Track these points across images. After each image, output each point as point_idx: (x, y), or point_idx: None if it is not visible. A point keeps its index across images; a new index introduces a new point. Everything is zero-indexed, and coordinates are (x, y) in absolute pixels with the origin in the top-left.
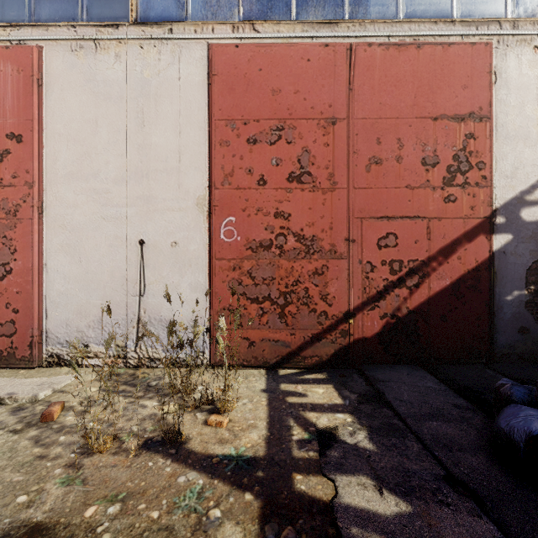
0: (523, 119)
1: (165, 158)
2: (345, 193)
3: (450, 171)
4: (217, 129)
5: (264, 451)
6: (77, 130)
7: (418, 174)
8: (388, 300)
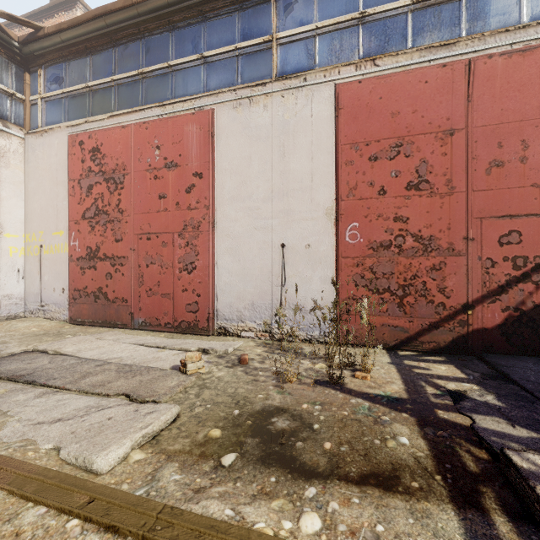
0: None
1: (300, 179)
2: (463, 196)
3: None
4: (343, 152)
5: (406, 396)
6: (237, 165)
7: None
8: (511, 294)
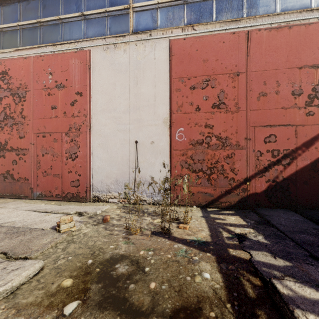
0: None
1: (147, 99)
2: (244, 113)
3: (310, 98)
4: (174, 83)
5: (210, 240)
6: (106, 88)
7: (289, 100)
8: (271, 172)
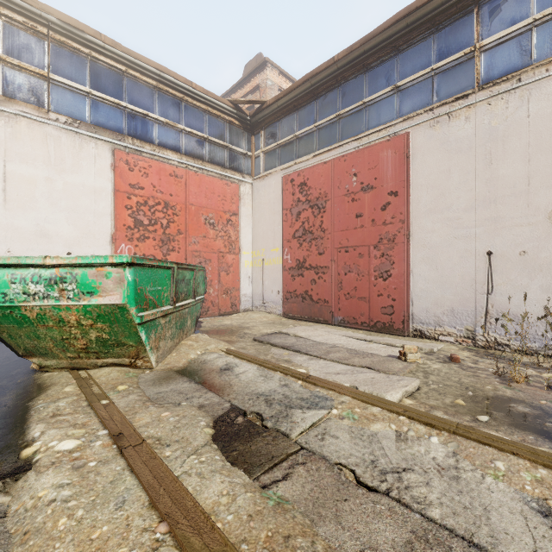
0: None
1: (512, 185)
2: None
3: None
4: None
5: None
6: (434, 180)
7: None
8: None
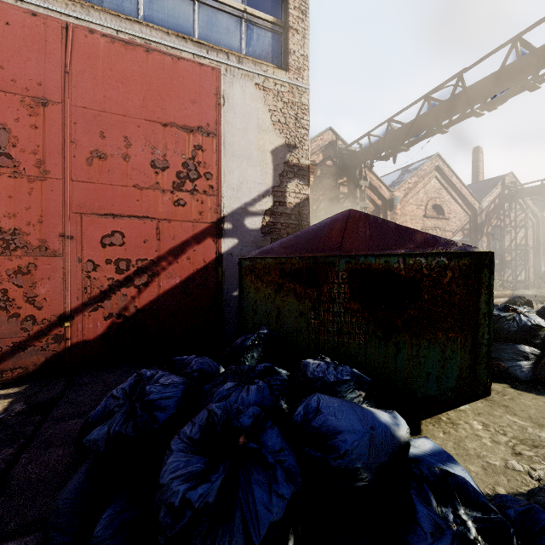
0: (247, 142)
1: None
2: (60, 185)
3: (180, 177)
4: None
5: None
6: None
7: (147, 175)
8: (114, 300)
